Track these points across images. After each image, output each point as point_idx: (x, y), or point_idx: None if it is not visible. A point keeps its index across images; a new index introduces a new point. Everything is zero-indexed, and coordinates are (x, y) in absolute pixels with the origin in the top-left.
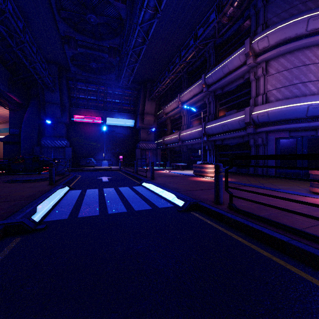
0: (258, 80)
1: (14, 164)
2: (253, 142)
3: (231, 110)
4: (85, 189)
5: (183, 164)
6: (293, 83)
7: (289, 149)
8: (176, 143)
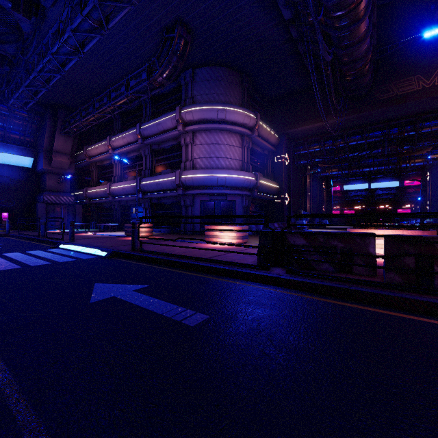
0: (188, 147)
1: None
2: (183, 203)
3: (167, 168)
4: None
5: (114, 225)
6: (211, 156)
7: (210, 210)
8: (105, 197)
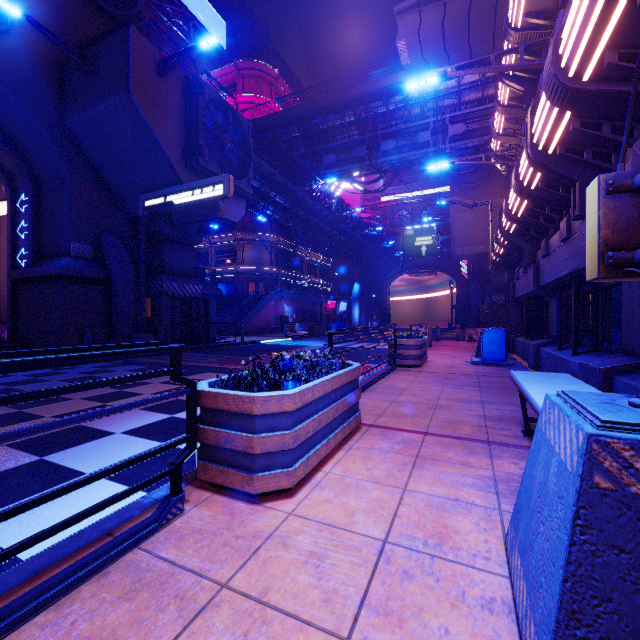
0: None
1: None
2: None
3: None
4: None
5: None
6: None
7: None
8: None
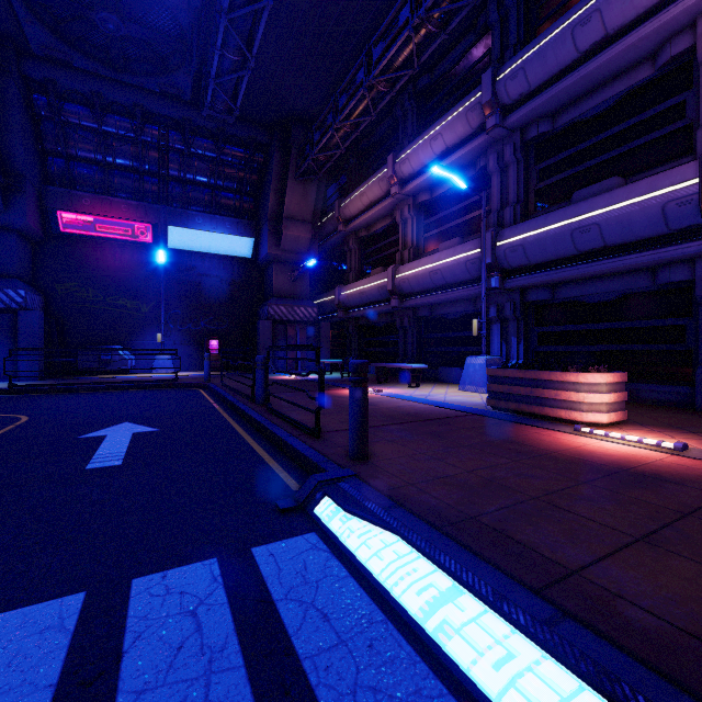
0: None
1: None
2: None
3: (591, 184)
4: None
5: (419, 367)
6: None
7: None
8: (378, 303)
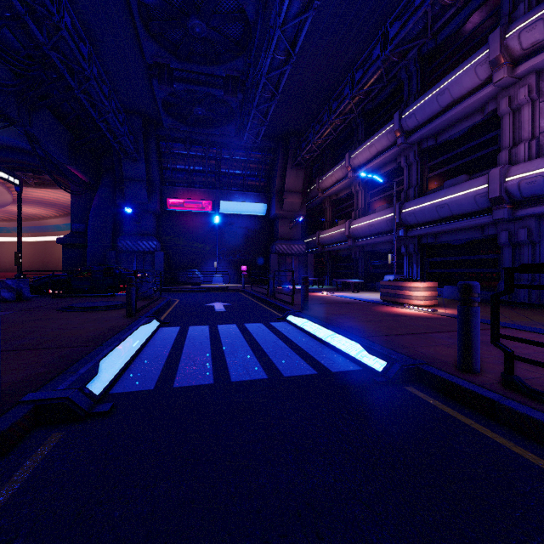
0: (519, 113)
1: (76, 279)
2: (507, 238)
3: (455, 176)
4: (186, 326)
5: (358, 281)
6: None
7: None
8: (341, 242)
